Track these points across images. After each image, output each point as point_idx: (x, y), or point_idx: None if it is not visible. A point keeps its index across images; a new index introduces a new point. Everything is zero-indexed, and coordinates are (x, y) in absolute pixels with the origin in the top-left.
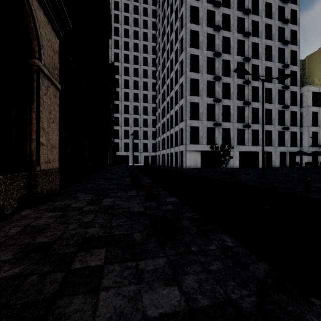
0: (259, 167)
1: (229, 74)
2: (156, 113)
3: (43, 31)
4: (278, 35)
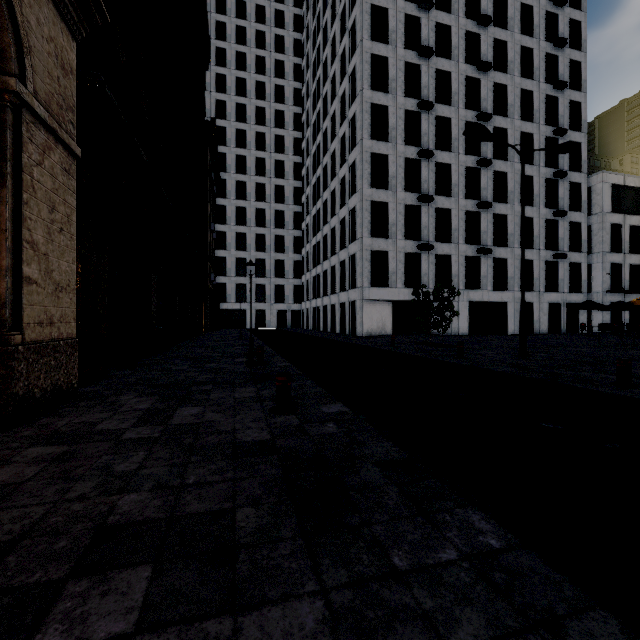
0: (508, 333)
1: (449, 146)
2: (302, 223)
3: (33, 14)
4: (545, 70)
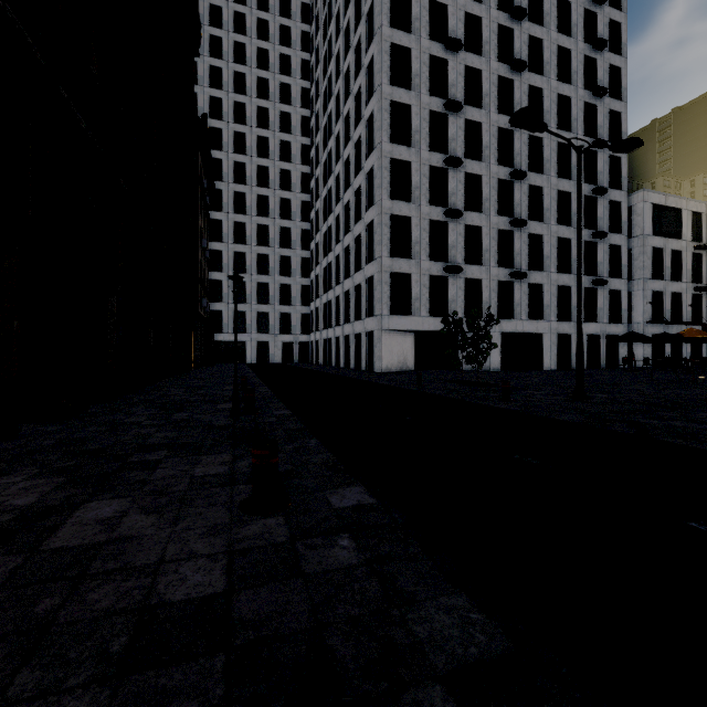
0: (544, 368)
1: (479, 154)
2: (311, 243)
3: None
4: (584, 74)
